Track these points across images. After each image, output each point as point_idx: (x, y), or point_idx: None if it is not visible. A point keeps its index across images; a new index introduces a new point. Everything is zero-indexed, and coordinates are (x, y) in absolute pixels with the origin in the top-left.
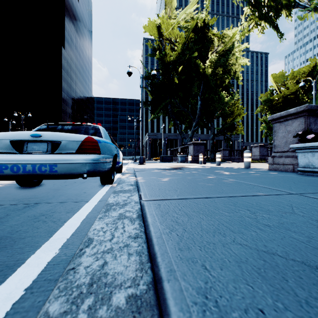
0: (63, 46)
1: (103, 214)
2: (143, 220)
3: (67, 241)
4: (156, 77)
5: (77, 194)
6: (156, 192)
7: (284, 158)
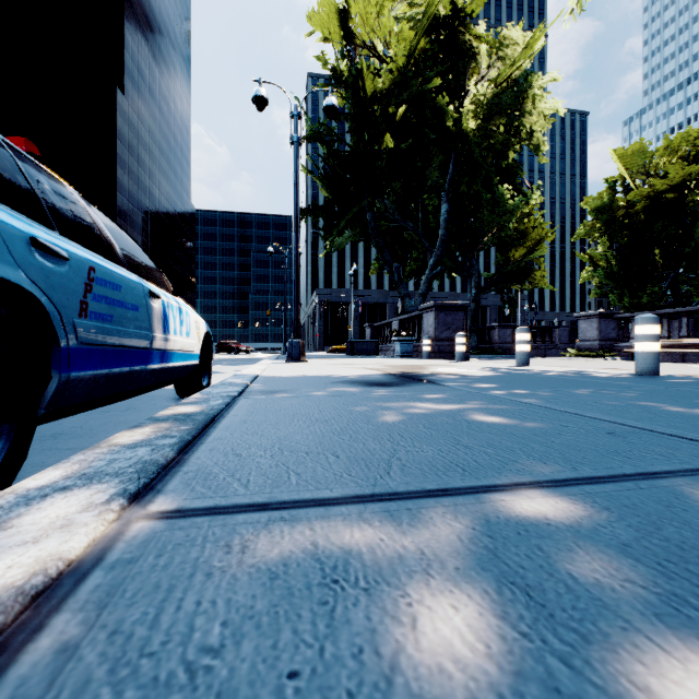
0: (119, 87)
1: None
2: None
3: None
4: (336, 139)
5: None
6: None
7: None
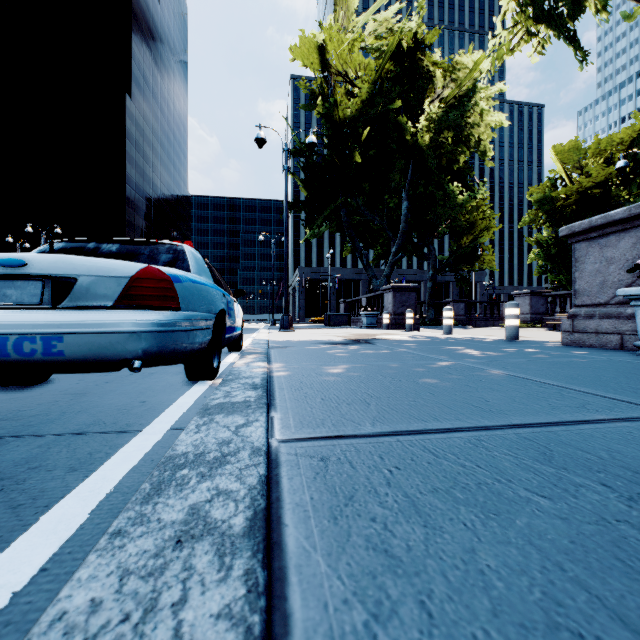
0: (128, 93)
1: (135, 511)
2: (268, 544)
3: (8, 608)
4: (316, 152)
5: (124, 406)
6: (316, 408)
7: (600, 318)
